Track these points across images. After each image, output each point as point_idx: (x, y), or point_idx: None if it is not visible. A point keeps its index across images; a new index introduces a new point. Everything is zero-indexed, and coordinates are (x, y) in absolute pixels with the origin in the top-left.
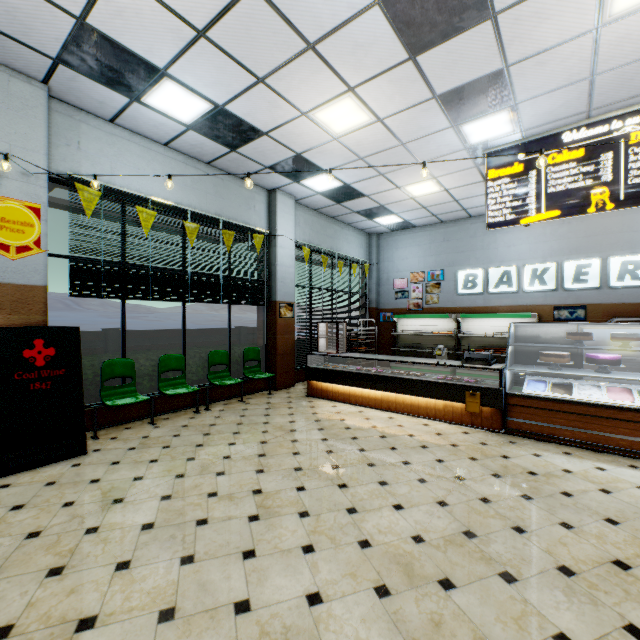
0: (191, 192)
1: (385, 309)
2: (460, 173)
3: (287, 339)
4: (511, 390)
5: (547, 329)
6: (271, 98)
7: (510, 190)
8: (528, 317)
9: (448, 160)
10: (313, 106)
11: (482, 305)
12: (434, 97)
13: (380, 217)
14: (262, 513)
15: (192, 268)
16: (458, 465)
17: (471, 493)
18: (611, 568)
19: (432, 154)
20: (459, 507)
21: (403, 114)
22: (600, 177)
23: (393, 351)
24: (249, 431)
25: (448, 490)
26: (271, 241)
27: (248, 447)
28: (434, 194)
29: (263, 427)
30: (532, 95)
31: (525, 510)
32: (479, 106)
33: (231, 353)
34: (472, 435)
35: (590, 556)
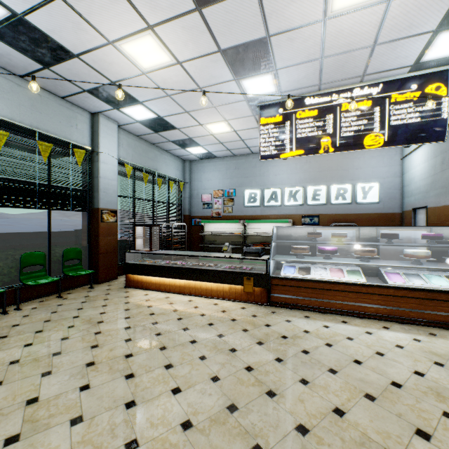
0: (0, 100)
1: (196, 216)
2: (243, 119)
3: (110, 240)
4: (274, 274)
5: (296, 230)
6: (74, 18)
7: (274, 133)
8: (287, 222)
9: (222, 92)
10: (118, 37)
11: (260, 214)
12: (219, 51)
13: (190, 147)
14: (26, 430)
15: (0, 174)
16: (234, 338)
17: (240, 363)
18: (332, 417)
19: (223, 100)
20: (228, 380)
21: (197, 61)
22: (326, 130)
23: (201, 247)
24: (54, 328)
25: (222, 364)
26: (94, 157)
27: (45, 346)
28: (227, 133)
29: (71, 322)
30: (286, 65)
31: (277, 372)
32: (252, 66)
33: (51, 254)
34: (247, 309)
35: (319, 409)
